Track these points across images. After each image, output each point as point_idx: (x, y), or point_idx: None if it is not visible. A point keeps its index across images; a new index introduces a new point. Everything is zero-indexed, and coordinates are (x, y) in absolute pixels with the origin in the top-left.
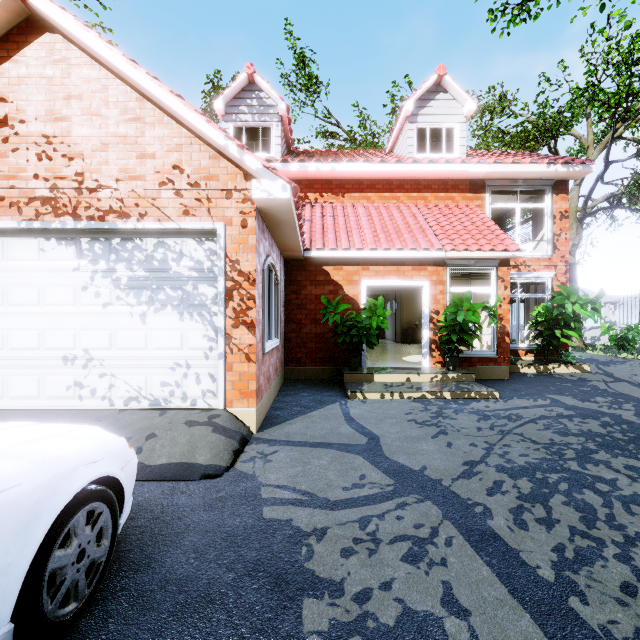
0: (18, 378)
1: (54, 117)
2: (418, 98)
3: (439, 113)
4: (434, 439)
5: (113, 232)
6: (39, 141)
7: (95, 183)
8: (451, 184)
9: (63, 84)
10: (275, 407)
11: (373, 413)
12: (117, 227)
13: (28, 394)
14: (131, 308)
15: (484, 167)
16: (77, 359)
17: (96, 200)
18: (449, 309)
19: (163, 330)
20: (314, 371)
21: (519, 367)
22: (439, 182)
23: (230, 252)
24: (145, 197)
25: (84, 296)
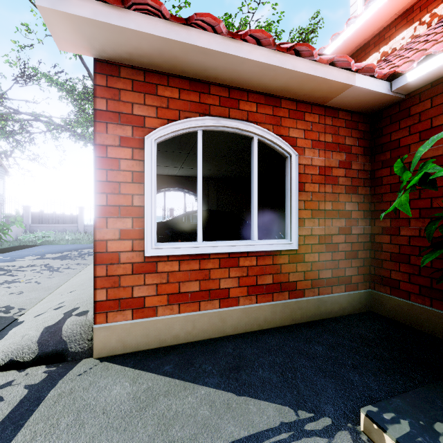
0: None
1: None
2: None
3: None
4: None
5: None
6: None
7: None
8: None
9: None
10: (217, 341)
11: None
12: None
13: None
14: None
15: None
16: None
17: None
18: None
19: None
20: (428, 315)
21: None
22: None
23: None
24: None
25: None
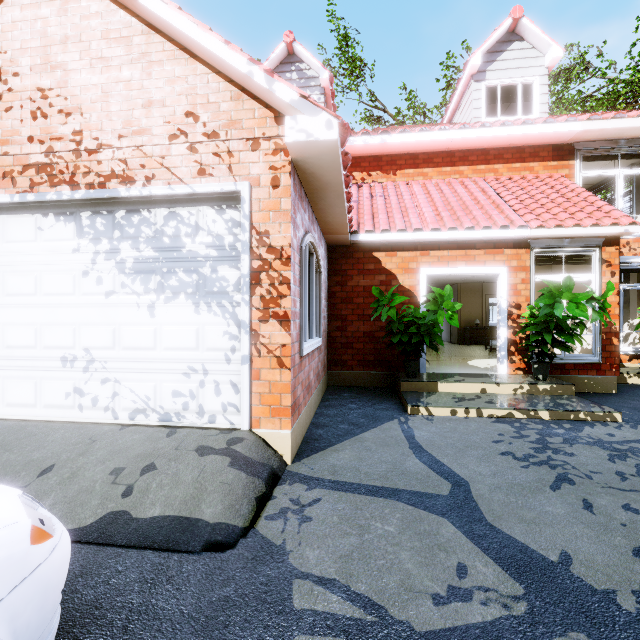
0: (14, 382)
1: (50, 65)
2: (486, 51)
3: (513, 66)
4: (556, 492)
5: (117, 203)
6: (34, 96)
7: (95, 142)
8: (529, 151)
9: (59, 24)
10: (316, 423)
11: (447, 438)
12: (119, 195)
13: (24, 401)
14: (137, 297)
15: (575, 126)
16: (77, 360)
17: (96, 163)
18: (542, 300)
19: (175, 325)
20: (362, 376)
21: (625, 376)
22: (513, 150)
23: (257, 221)
24: (152, 155)
25: (84, 283)
